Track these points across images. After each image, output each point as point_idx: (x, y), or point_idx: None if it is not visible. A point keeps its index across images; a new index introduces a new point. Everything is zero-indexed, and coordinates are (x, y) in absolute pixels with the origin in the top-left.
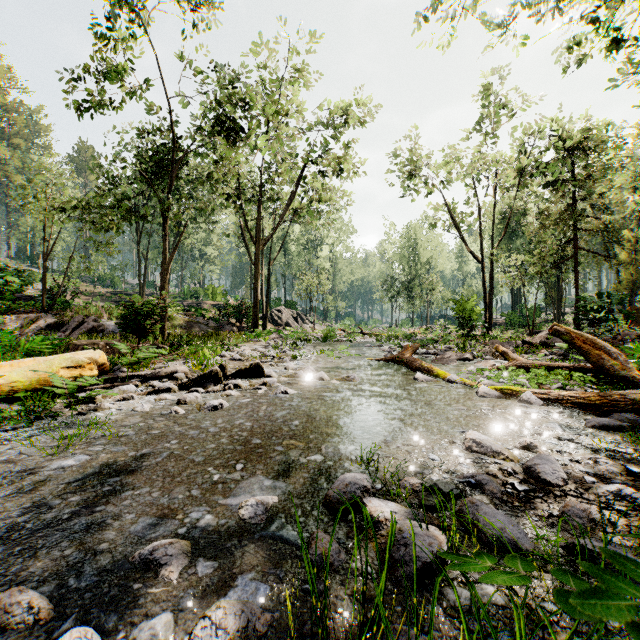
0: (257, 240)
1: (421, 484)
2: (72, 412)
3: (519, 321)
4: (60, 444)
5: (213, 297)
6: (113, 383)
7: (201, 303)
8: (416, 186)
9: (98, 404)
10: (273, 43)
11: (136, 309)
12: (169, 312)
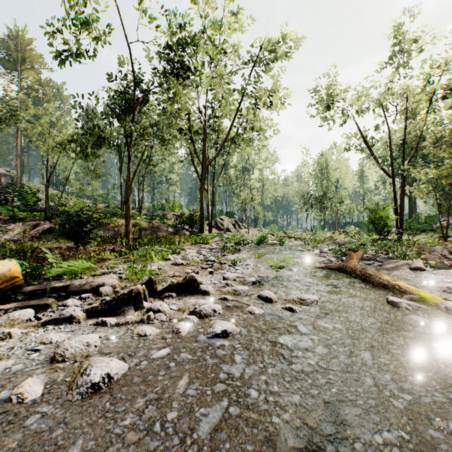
0: (203, 162)
1: None
2: None
3: (418, 227)
4: None
5: (173, 209)
6: (29, 298)
7: (166, 214)
8: (332, 117)
9: None
10: None
11: (71, 215)
12: (138, 220)
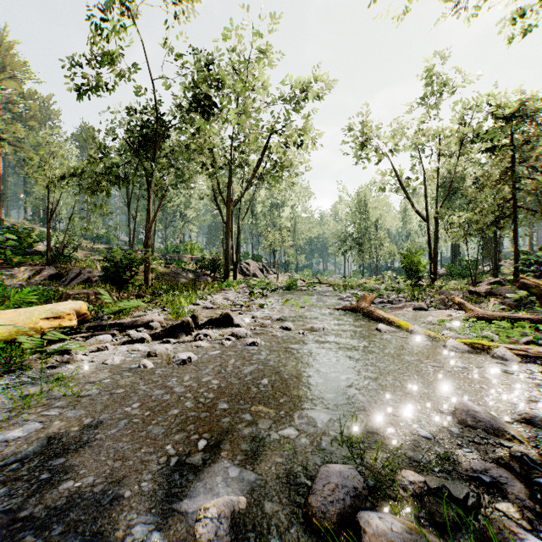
0: (228, 202)
1: (425, 484)
2: (42, 366)
3: (459, 272)
4: (14, 408)
5: (191, 252)
6: (93, 331)
7: (181, 257)
8: (367, 153)
9: (73, 355)
10: (242, 29)
11: (117, 262)
12: (153, 265)
